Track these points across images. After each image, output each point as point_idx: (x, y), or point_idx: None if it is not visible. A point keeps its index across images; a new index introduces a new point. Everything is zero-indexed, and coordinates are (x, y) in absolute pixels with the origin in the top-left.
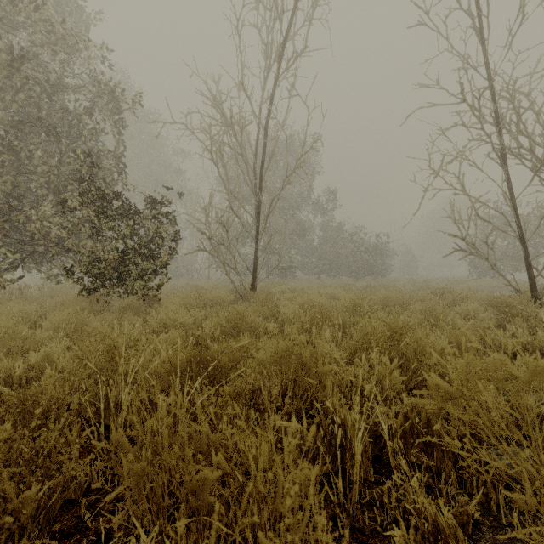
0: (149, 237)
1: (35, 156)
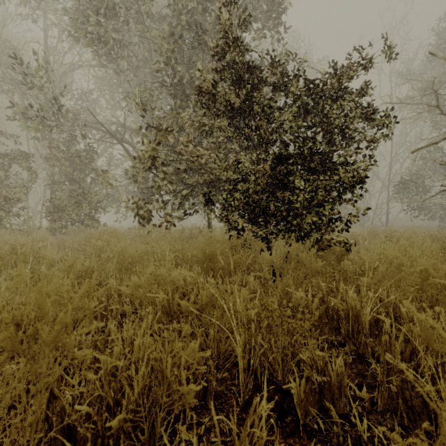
0: (325, 136)
1: (194, 76)
